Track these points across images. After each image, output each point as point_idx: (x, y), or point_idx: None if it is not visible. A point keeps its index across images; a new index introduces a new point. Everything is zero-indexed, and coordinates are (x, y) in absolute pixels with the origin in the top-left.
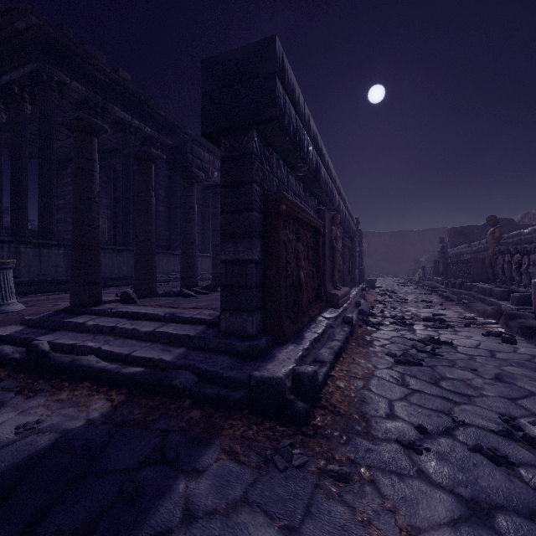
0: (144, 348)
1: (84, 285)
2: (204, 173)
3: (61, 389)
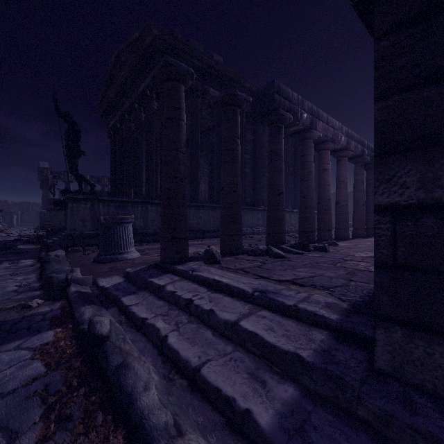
0: (221, 359)
1: (171, 240)
2: (292, 115)
3: (90, 428)
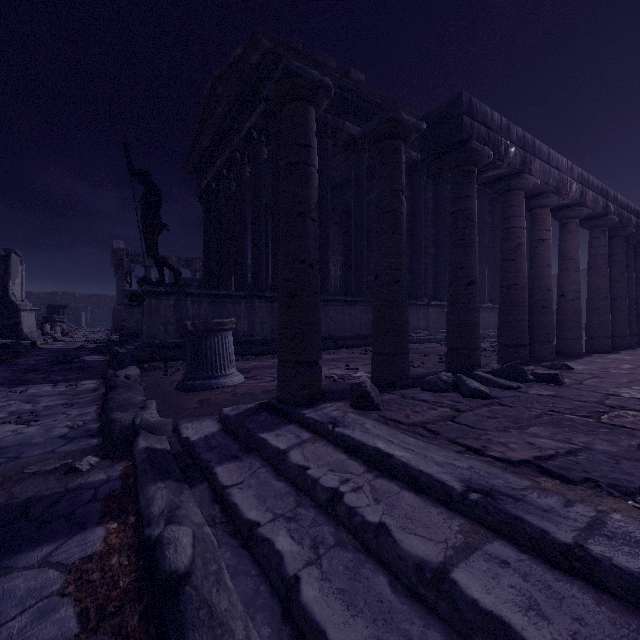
0: None
1: (294, 365)
2: (492, 151)
3: None
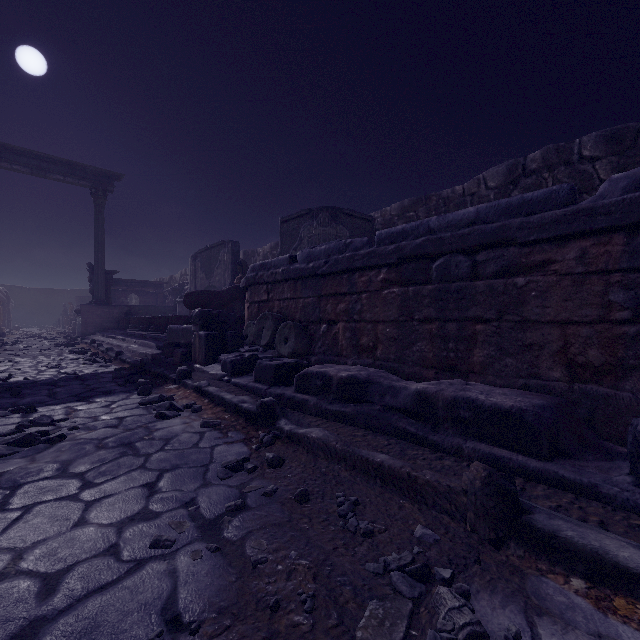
0: None
1: None
2: None
3: None
